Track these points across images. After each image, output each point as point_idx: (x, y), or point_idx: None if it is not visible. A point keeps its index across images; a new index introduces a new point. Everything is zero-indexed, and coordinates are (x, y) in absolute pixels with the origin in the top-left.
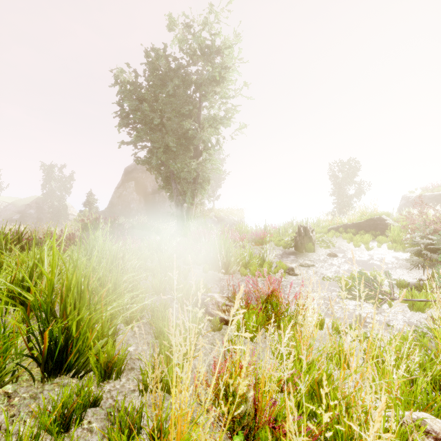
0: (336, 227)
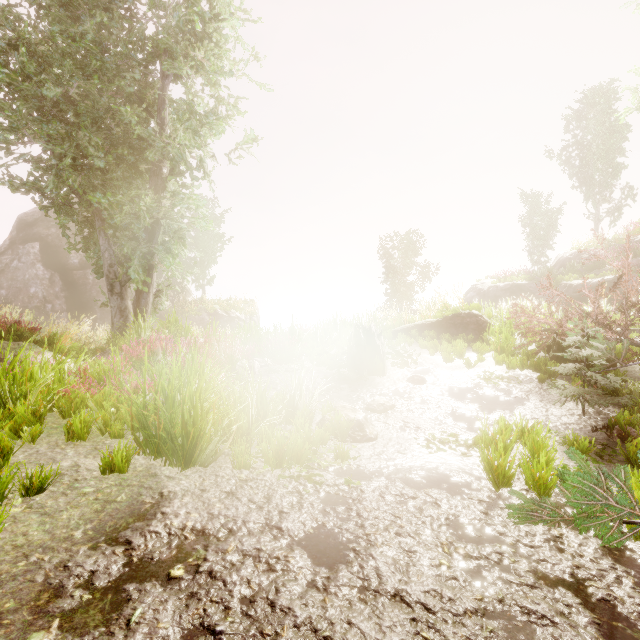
0: (406, 328)
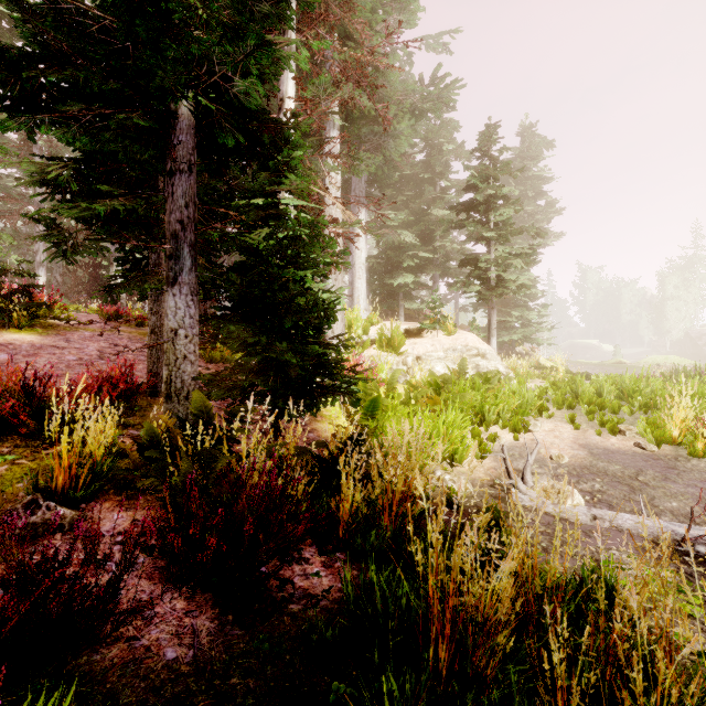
0: None
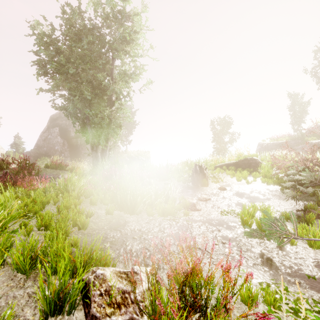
0: (220, 165)
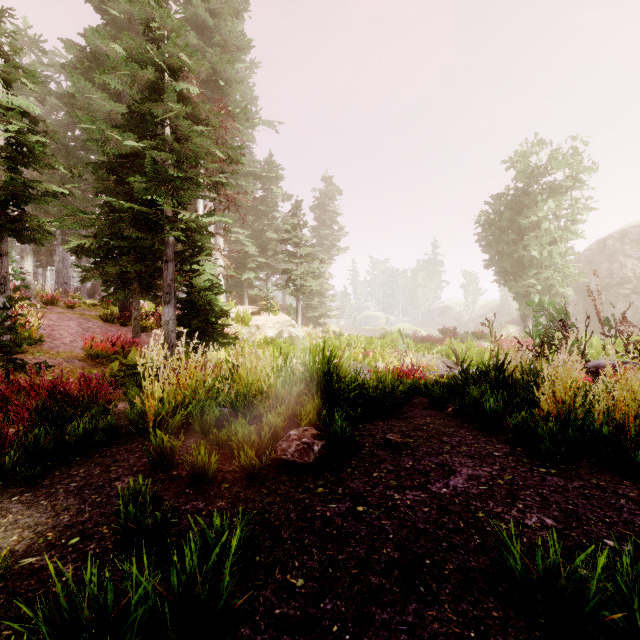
0: None
